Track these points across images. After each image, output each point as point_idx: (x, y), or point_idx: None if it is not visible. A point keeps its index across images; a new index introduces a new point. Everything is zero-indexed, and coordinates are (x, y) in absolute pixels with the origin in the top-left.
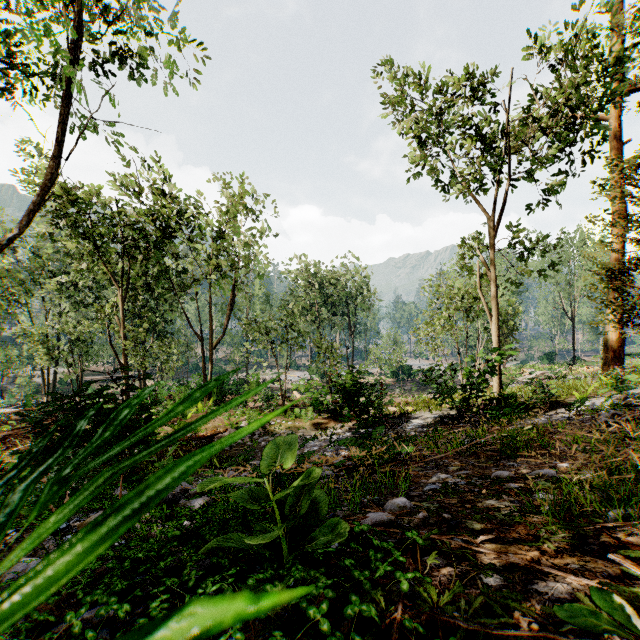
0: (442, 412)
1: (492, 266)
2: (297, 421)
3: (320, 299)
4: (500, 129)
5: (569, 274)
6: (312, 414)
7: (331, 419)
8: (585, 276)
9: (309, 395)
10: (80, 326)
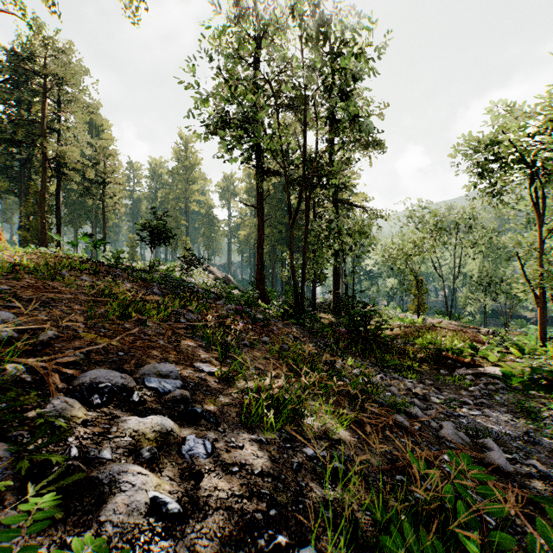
0: None
1: None
2: None
3: None
4: None
5: None
6: None
7: None
8: None
9: None
10: None
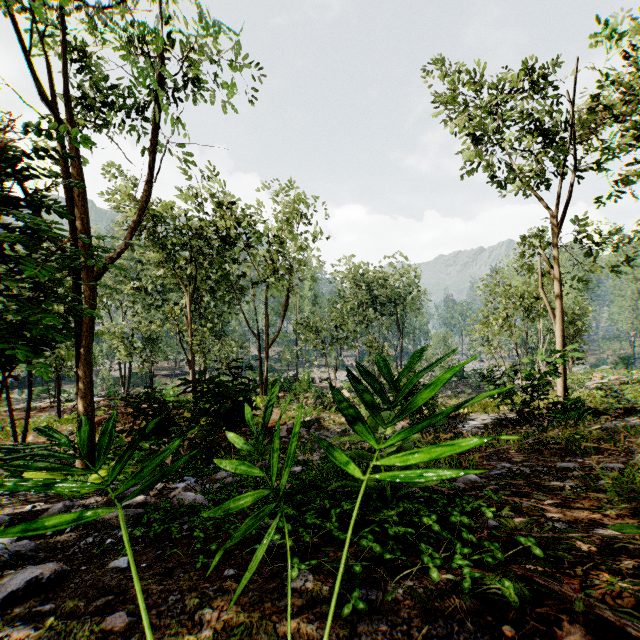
0: (500, 415)
1: (556, 264)
2: None
3: (368, 299)
4: (565, 121)
5: None
6: (365, 411)
7: None
8: None
9: None
10: (152, 326)
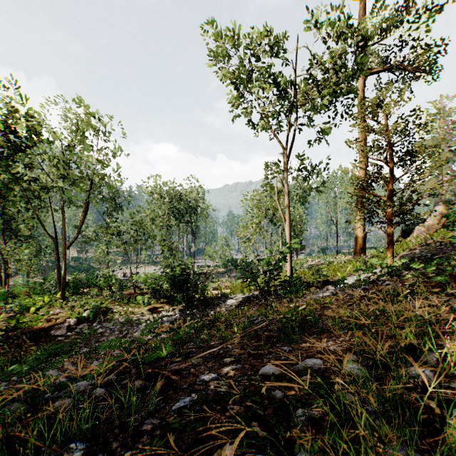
0: (251, 292)
1: (286, 184)
2: (137, 307)
3: (169, 210)
4: (290, 81)
5: (335, 197)
6: (148, 301)
7: (167, 303)
8: (345, 187)
9: (147, 285)
10: None
